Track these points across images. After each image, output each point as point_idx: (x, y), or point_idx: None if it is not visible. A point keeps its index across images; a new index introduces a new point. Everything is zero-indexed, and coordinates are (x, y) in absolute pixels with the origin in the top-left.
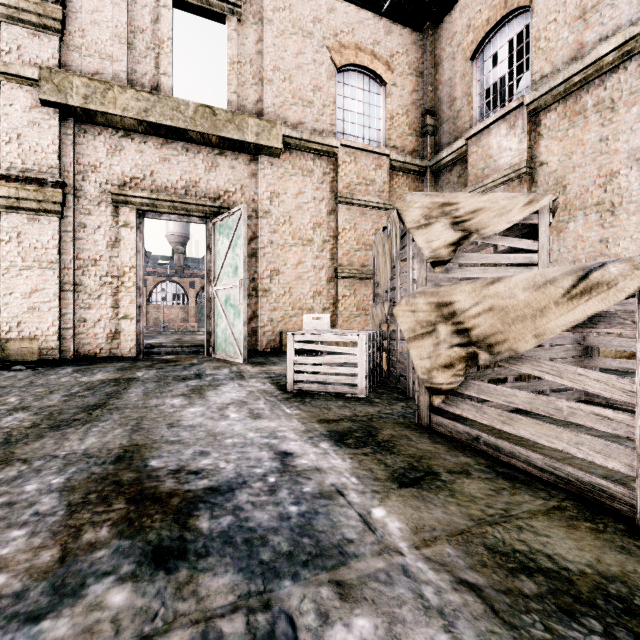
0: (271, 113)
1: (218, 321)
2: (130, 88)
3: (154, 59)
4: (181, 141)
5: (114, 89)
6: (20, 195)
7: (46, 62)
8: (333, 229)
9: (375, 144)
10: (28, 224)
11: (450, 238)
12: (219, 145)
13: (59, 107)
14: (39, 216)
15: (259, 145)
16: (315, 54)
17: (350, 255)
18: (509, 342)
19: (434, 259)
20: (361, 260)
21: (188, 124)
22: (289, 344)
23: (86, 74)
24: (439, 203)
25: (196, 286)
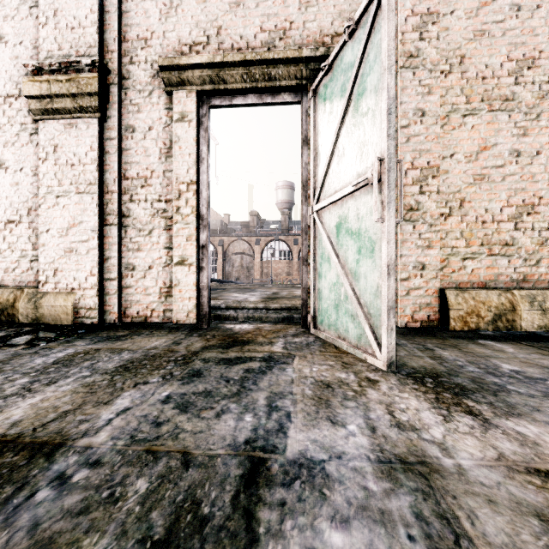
0: None
1: (322, 268)
2: None
3: None
4: None
5: None
6: (52, 91)
7: None
8: None
9: None
10: (65, 133)
11: None
12: None
13: None
14: (76, 119)
15: None
16: None
17: None
18: None
19: None
20: None
21: None
22: None
23: None
24: None
25: (299, 243)
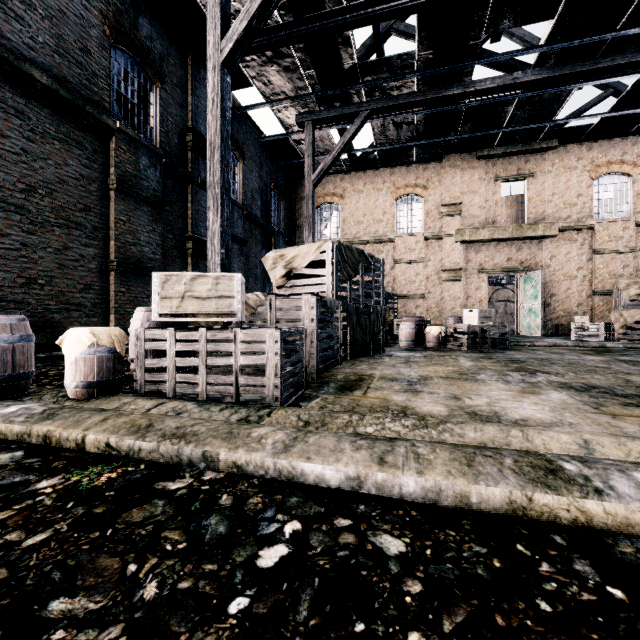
0: (550, 217)
1: (523, 319)
2: (485, 227)
3: (493, 210)
4: (504, 241)
5: (479, 229)
6: (449, 276)
7: (456, 226)
8: (590, 269)
9: (623, 213)
10: (450, 285)
11: (637, 293)
12: (523, 239)
13: (460, 242)
14: (454, 282)
15: (544, 235)
16: (578, 177)
17: (603, 282)
18: (631, 322)
19: (630, 299)
20: (611, 284)
21: (509, 235)
22: (572, 325)
23: (468, 226)
24: (632, 282)
25: None
